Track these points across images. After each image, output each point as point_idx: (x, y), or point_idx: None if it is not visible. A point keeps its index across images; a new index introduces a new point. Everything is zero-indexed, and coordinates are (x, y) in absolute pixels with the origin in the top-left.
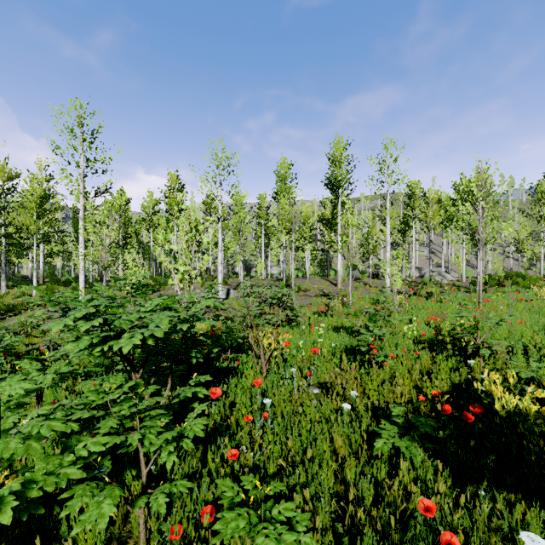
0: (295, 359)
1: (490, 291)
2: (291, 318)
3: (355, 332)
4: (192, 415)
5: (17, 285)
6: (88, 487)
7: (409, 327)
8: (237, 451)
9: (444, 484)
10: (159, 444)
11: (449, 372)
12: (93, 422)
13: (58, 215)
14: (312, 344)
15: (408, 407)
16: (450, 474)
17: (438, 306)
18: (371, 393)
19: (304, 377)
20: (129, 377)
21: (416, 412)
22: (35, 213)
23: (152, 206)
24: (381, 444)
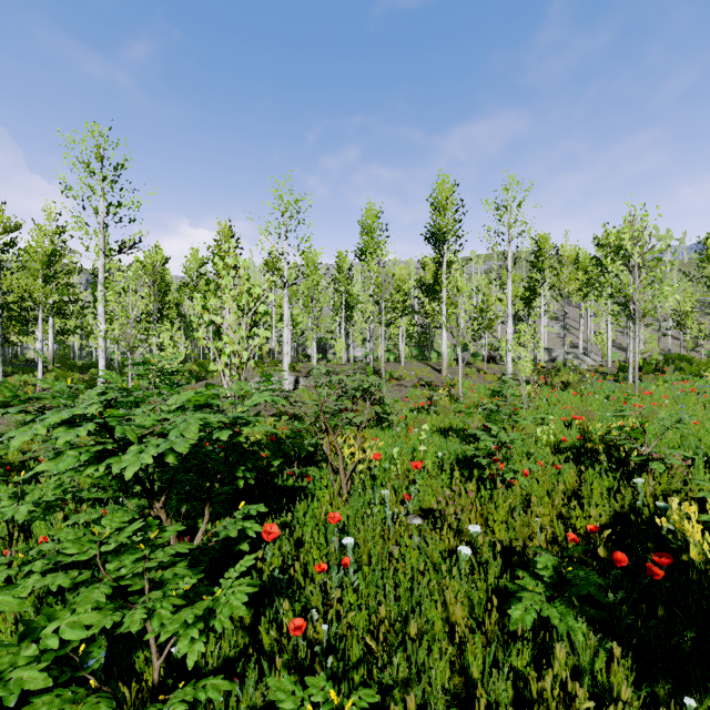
0: (387, 475)
1: (648, 380)
2: (381, 417)
3: (468, 436)
4: (232, 575)
5: (18, 372)
6: (57, 700)
7: (542, 429)
8: (303, 622)
9: (629, 689)
10: (174, 629)
11: (606, 496)
12: (96, 571)
13: (74, 280)
14: (410, 453)
15: (554, 550)
16: (626, 661)
17: (578, 399)
18: (497, 526)
19: (400, 501)
20: (150, 505)
21: (567, 558)
22: (40, 276)
23: (197, 267)
24: (520, 614)
